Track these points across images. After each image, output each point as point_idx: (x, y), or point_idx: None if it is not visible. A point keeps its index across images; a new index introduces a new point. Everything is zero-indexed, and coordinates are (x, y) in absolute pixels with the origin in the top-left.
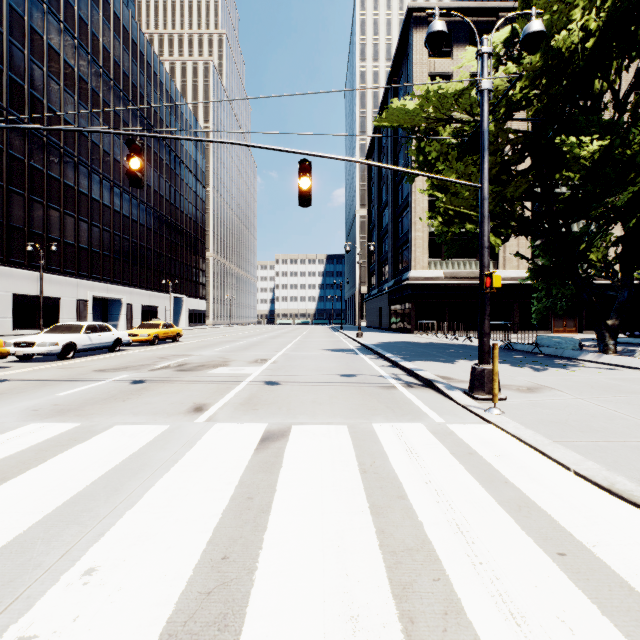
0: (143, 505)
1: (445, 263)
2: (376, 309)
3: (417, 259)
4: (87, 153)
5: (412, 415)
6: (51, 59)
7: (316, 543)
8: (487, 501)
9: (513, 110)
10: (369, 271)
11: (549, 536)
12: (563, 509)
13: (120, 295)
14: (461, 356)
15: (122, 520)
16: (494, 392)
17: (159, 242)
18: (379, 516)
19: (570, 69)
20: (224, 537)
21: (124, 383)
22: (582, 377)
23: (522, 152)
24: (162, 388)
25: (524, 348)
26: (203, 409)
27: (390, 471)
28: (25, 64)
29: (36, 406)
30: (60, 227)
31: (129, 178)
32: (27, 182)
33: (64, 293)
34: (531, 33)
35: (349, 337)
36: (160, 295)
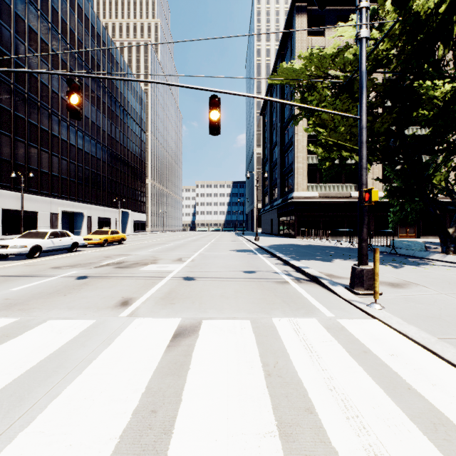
0: (40, 423)
1: (319, 186)
2: (268, 220)
3: (299, 183)
4: (58, 106)
5: (305, 309)
6: (31, 37)
7: None
8: (398, 417)
9: (378, 65)
10: (263, 192)
11: None
12: None
13: (82, 210)
14: (335, 256)
15: (9, 447)
16: (375, 290)
17: (111, 171)
18: (288, 439)
19: (425, 30)
20: None
21: (71, 278)
22: (437, 274)
23: (383, 99)
24: (100, 283)
25: (382, 249)
26: (128, 303)
27: (293, 374)
28: (11, 40)
29: None
30: (38, 160)
31: (69, 111)
32: (13, 127)
33: (41, 208)
34: None
35: (249, 240)
36: (112, 210)
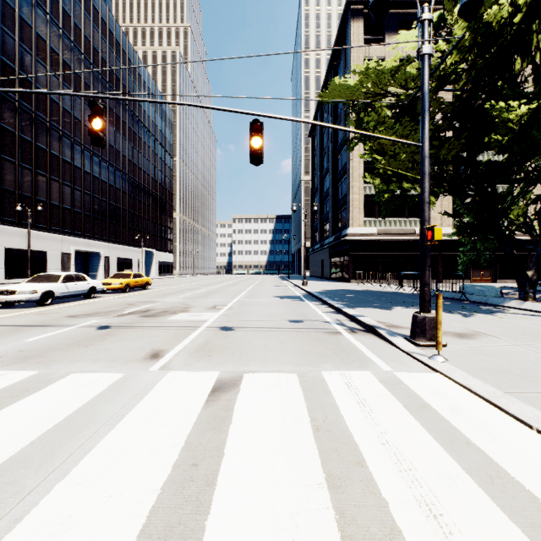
0: (76, 475)
1: (378, 221)
2: (318, 261)
3: (354, 218)
4: (70, 127)
5: (359, 362)
6: (39, 46)
7: (266, 534)
8: (454, 470)
9: (444, 81)
10: (312, 229)
11: (536, 522)
12: (540, 481)
13: (99, 249)
14: (396, 303)
15: (47, 497)
16: (438, 340)
17: (133, 204)
18: (337, 491)
19: (498, 42)
20: (160, 523)
21: (91, 329)
22: (511, 323)
23: (451, 120)
24: (125, 334)
25: (451, 295)
26: (159, 355)
27: (344, 428)
28: (16, 49)
29: (2, 352)
30: (46, 190)
31: (91, 137)
32: (17, 151)
33: (50, 247)
34: (469, 1)
35: (296, 285)
36: (134, 249)
